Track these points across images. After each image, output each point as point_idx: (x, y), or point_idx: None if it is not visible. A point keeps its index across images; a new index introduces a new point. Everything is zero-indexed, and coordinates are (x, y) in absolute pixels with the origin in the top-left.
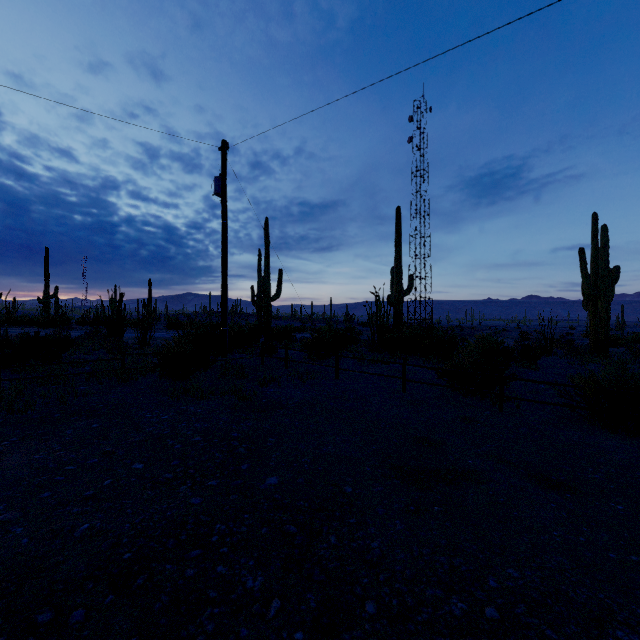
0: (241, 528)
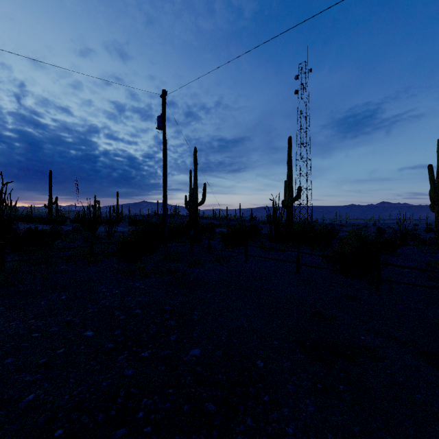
0: (165, 404)
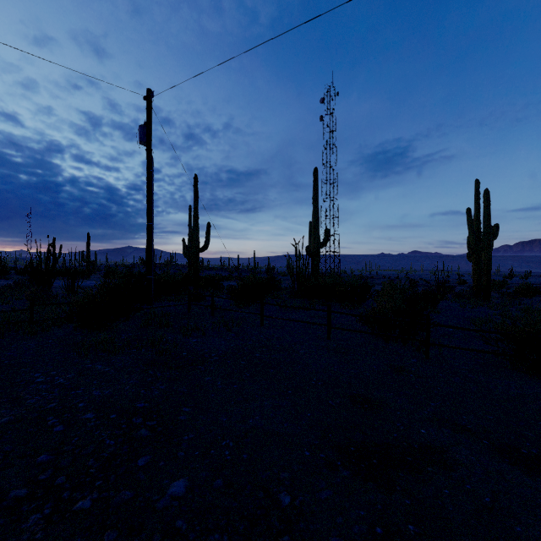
0: None
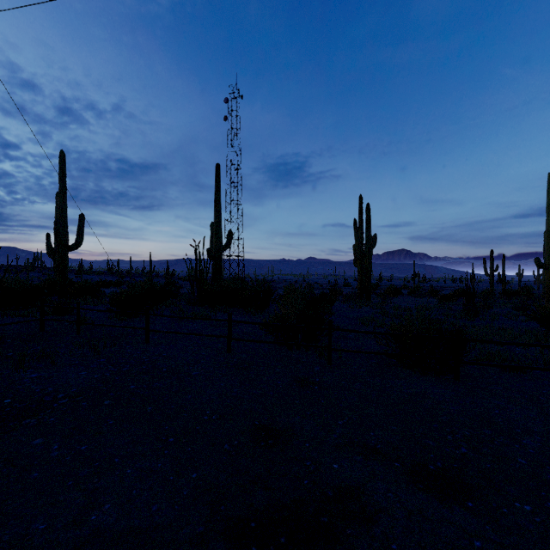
0: None
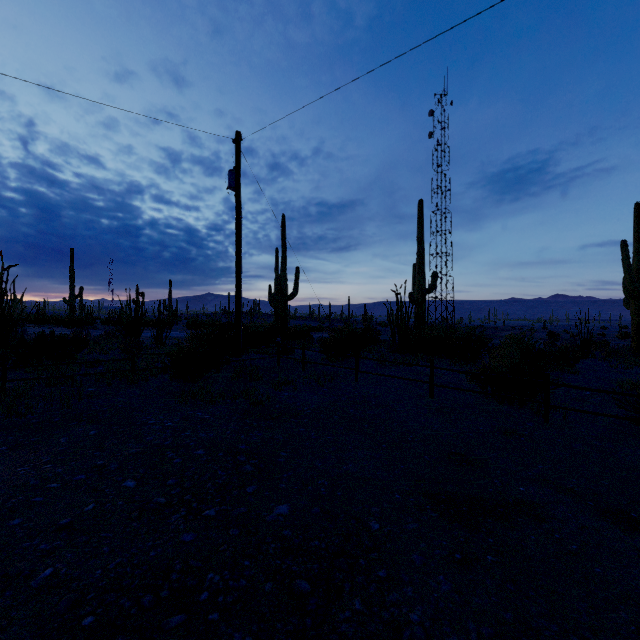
0: (239, 581)
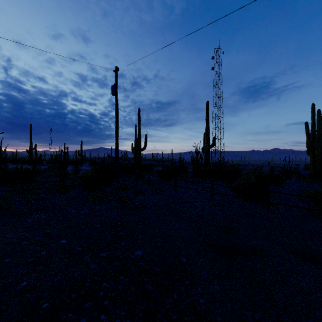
0: (118, 286)
